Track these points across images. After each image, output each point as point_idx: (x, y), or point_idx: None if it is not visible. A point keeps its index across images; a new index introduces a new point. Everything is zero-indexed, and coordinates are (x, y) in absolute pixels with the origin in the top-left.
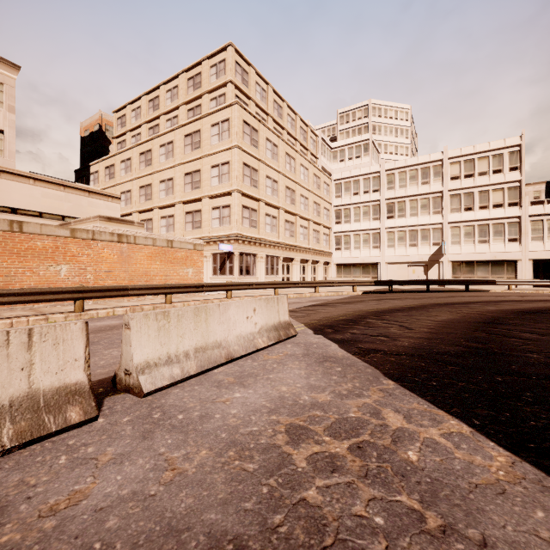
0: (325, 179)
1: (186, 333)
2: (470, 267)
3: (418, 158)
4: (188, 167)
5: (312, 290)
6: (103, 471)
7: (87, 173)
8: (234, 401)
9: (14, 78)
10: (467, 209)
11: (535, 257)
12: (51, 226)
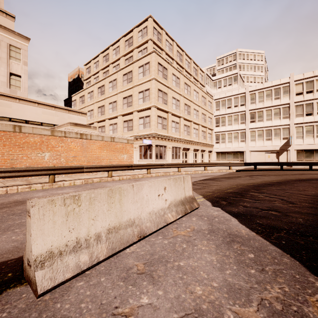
0: (209, 99)
1: (99, 215)
2: (310, 154)
3: (272, 82)
4: (125, 93)
5: (201, 168)
6: None
7: (70, 101)
8: (139, 316)
9: (26, 45)
10: (308, 114)
11: None
12: (39, 128)
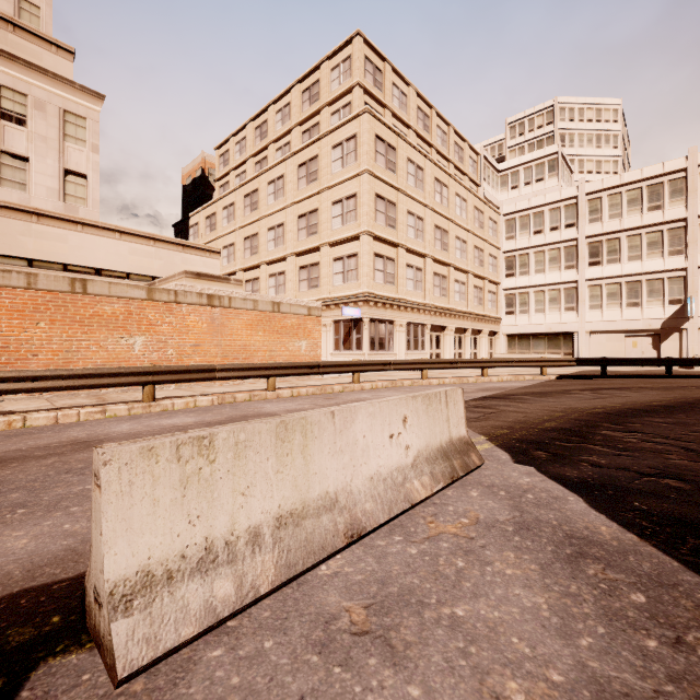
0: (490, 213)
1: (257, 484)
2: None
3: (643, 170)
4: (303, 206)
5: (475, 371)
6: None
7: (186, 226)
8: None
9: (98, 111)
10: None
11: None
12: (123, 285)
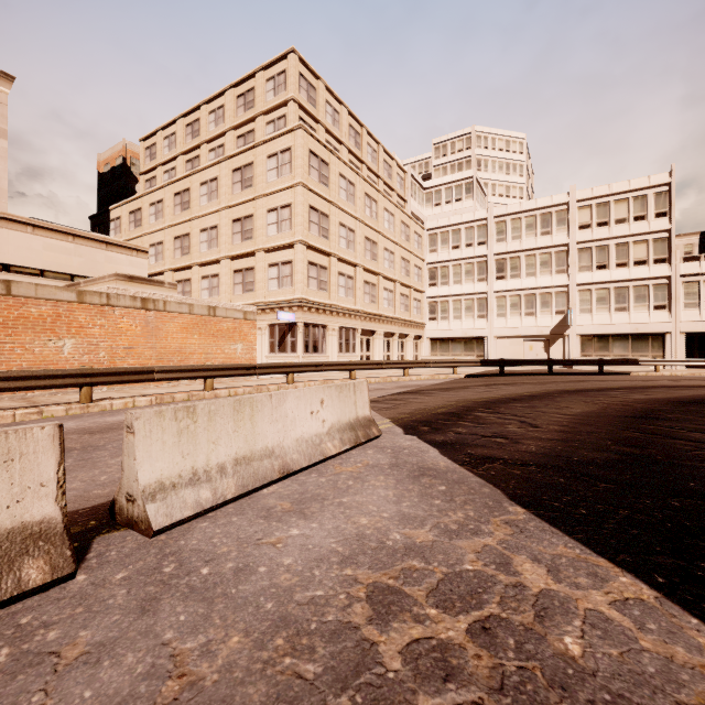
0: (416, 228)
1: (222, 438)
2: (604, 343)
3: (537, 201)
4: (237, 211)
5: (399, 372)
6: (64, 680)
7: (106, 219)
8: (288, 543)
9: (6, 92)
10: (600, 267)
11: (689, 329)
12: (51, 287)
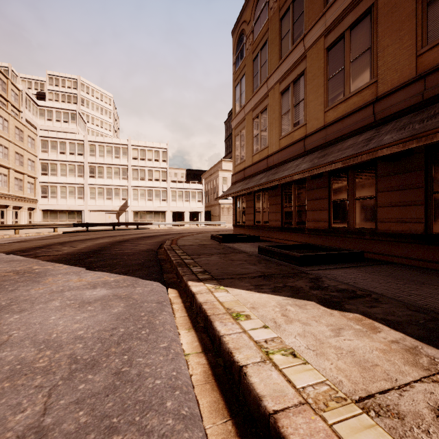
0: (29, 133)
1: None
2: (143, 215)
3: (113, 139)
4: None
5: (12, 232)
6: None
7: None
8: None
9: None
10: (142, 179)
11: (173, 210)
12: None
